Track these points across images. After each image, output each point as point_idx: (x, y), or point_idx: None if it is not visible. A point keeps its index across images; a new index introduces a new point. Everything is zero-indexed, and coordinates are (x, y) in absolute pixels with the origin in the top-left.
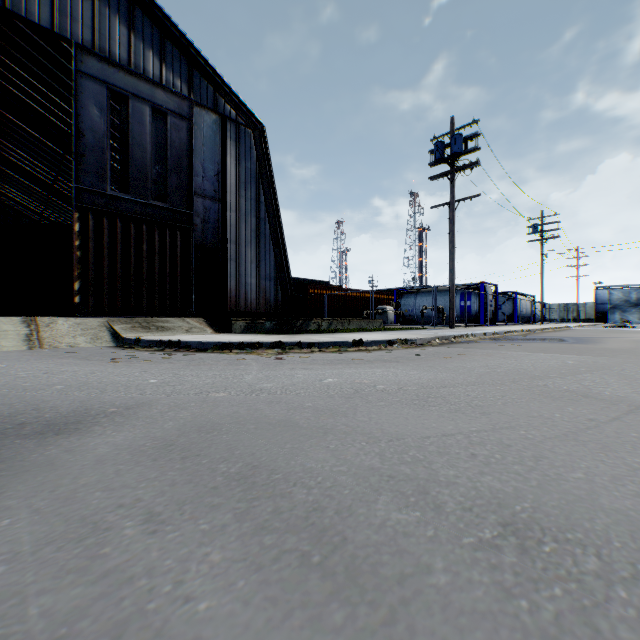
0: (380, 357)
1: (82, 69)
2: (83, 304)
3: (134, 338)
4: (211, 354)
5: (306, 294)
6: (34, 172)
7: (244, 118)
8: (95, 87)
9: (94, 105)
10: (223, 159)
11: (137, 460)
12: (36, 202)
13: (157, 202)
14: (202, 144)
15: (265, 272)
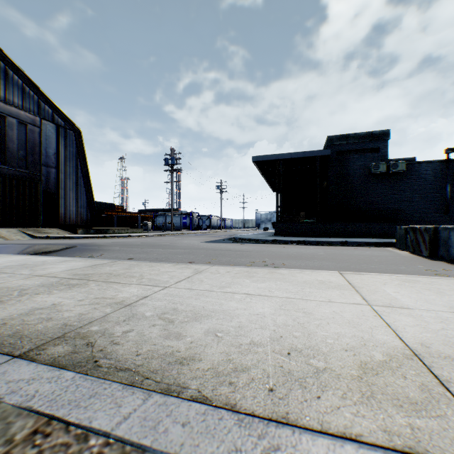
0: (135, 238)
1: None
2: None
3: (46, 236)
4: (85, 239)
5: (103, 214)
6: None
7: (69, 125)
8: None
9: None
10: (58, 147)
11: (106, 243)
12: None
13: (22, 169)
14: (46, 139)
15: (81, 204)
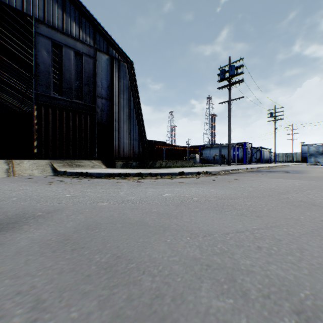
0: (193, 181)
1: (38, 31)
2: (39, 153)
3: (63, 171)
4: (103, 179)
5: (154, 148)
6: (16, 86)
7: (122, 57)
8: (45, 41)
9: (44, 50)
10: (111, 78)
11: (42, 251)
12: (17, 101)
13: (77, 100)
14: (101, 71)
15: (133, 137)
